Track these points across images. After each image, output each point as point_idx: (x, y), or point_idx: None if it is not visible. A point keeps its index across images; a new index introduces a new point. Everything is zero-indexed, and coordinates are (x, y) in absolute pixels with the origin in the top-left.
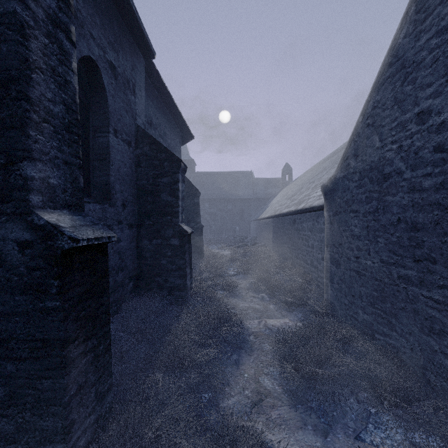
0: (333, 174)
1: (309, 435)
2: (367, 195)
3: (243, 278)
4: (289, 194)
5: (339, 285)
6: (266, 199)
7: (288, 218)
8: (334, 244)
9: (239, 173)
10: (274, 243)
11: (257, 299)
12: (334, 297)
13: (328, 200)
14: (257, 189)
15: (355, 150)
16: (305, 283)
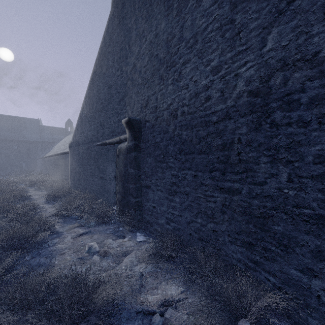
0: (71, 140)
1: (50, 205)
2: (77, 149)
3: (30, 188)
4: (67, 142)
5: (72, 178)
6: (52, 142)
7: (61, 156)
8: (71, 165)
9: (25, 119)
10: (54, 171)
11: (39, 192)
12: (71, 183)
13: (70, 149)
14: (44, 134)
15: (75, 135)
16: (64, 183)
